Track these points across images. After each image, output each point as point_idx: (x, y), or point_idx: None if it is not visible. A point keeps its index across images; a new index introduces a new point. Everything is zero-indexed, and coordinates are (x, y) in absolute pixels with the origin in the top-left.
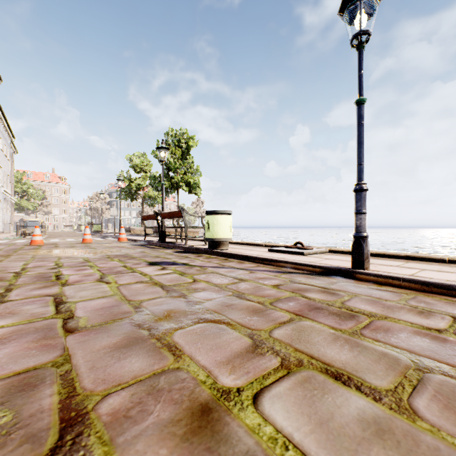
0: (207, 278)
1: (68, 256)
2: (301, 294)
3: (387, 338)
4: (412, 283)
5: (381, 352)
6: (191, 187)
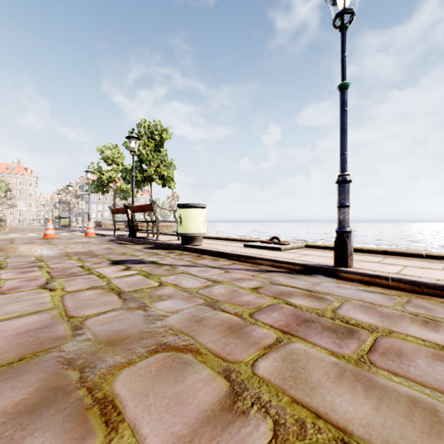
0: (176, 281)
1: (18, 255)
2: (284, 300)
3: (404, 367)
4: (401, 283)
5: (407, 396)
6: (165, 180)
